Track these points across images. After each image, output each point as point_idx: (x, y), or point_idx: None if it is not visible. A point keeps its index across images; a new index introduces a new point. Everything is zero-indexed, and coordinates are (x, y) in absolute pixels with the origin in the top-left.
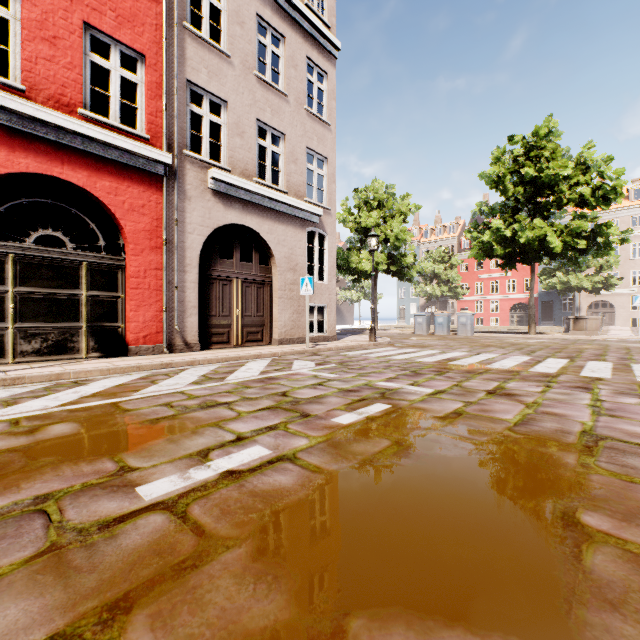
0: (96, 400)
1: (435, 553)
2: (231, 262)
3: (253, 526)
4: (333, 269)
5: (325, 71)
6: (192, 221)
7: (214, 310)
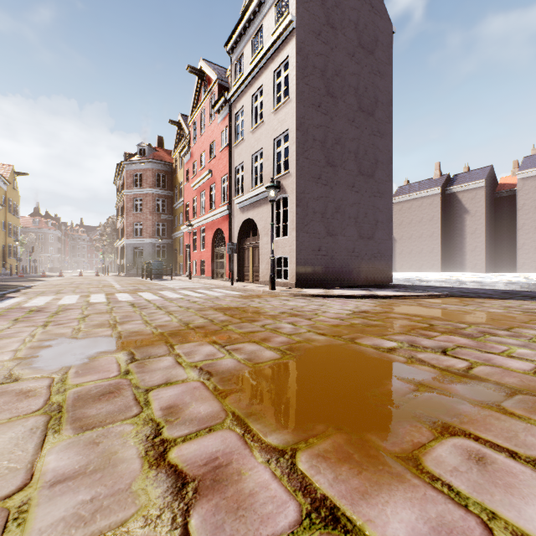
0: (163, 283)
1: (88, 286)
2: (250, 239)
3: (102, 285)
4: (293, 223)
5: (287, 57)
6: (236, 226)
7: (246, 264)
